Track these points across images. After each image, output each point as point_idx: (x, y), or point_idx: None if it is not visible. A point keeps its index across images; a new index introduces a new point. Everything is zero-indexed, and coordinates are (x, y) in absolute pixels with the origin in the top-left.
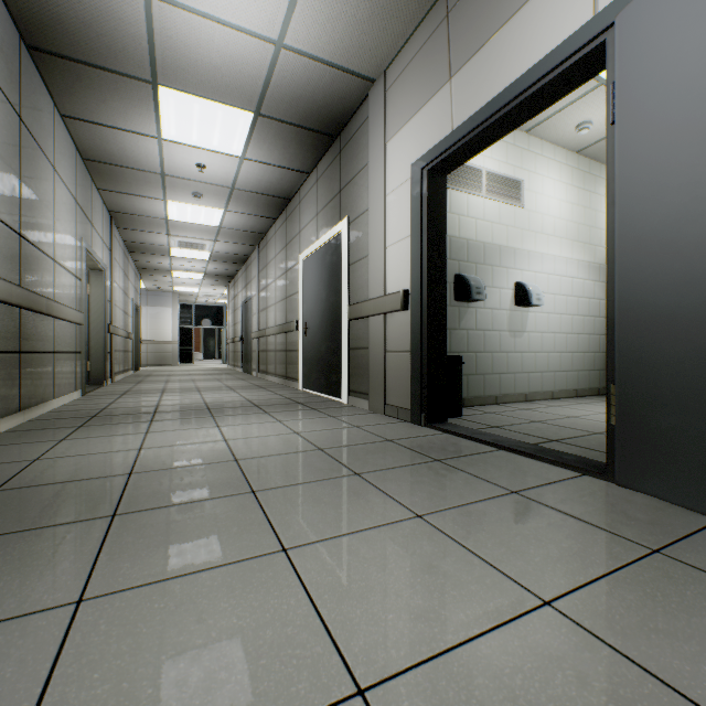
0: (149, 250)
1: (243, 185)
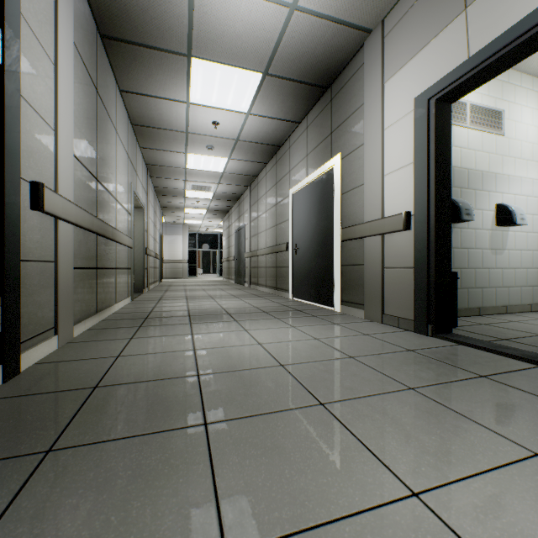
0: (170, 193)
1: (245, 137)
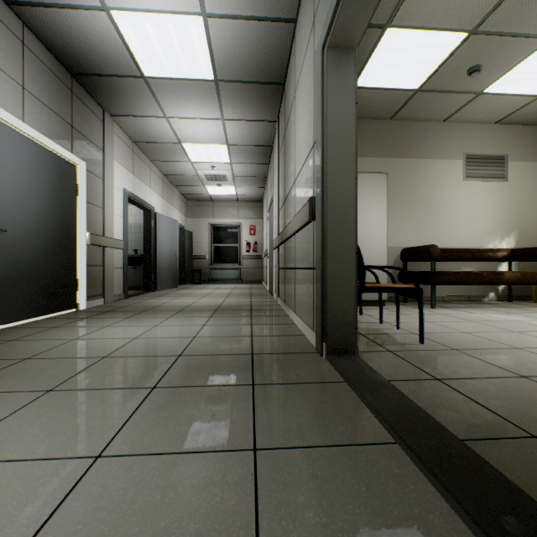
0: None
1: None
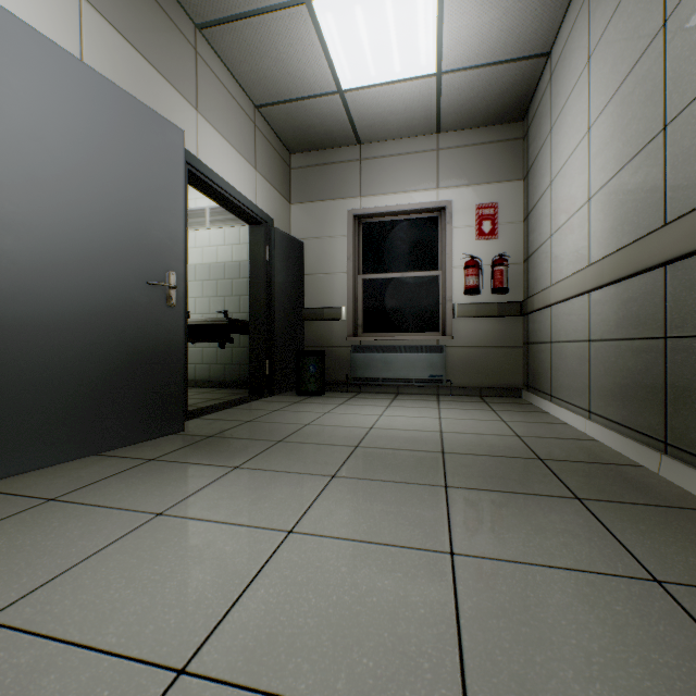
0: None
1: None
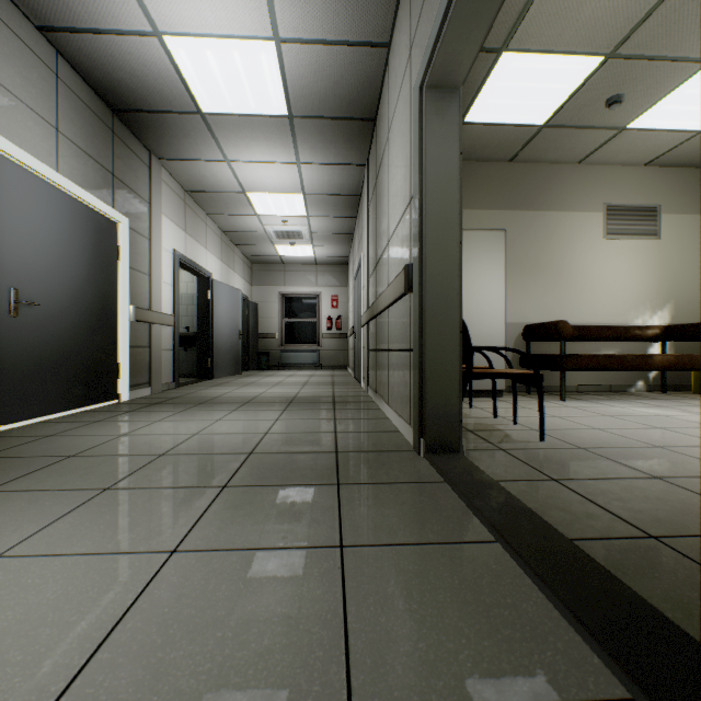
0: None
1: None
